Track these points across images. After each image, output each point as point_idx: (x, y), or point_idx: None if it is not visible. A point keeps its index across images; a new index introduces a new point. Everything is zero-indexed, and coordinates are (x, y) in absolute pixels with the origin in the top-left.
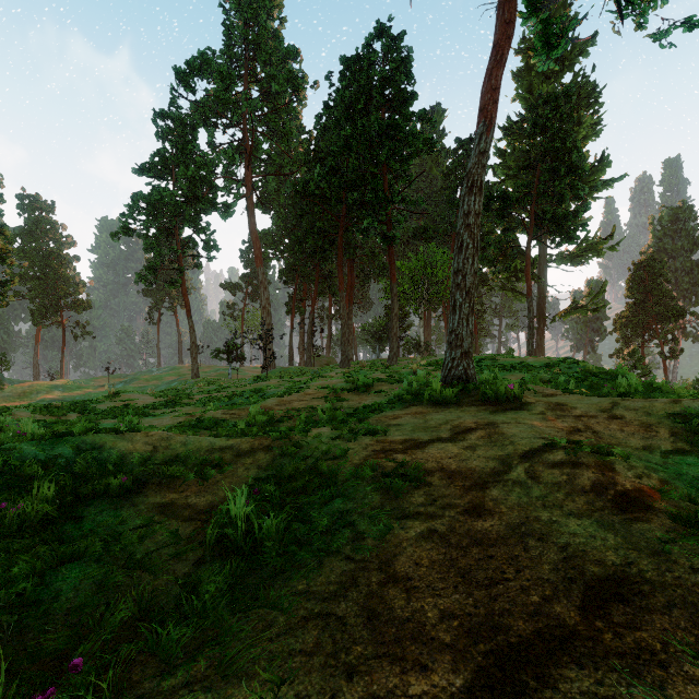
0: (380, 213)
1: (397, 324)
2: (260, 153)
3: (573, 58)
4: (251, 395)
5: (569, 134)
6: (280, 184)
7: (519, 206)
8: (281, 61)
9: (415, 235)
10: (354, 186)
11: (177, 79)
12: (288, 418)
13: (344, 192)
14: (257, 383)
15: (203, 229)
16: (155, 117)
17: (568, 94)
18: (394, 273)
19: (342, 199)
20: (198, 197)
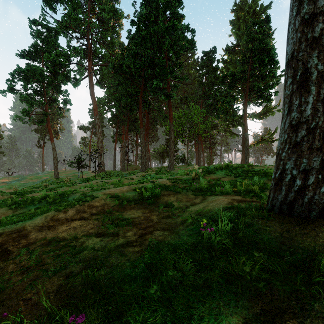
0: (164, 78)
1: (173, 147)
2: (97, 54)
3: (260, 14)
4: (56, 199)
5: (267, 43)
6: (109, 72)
7: (240, 82)
8: (109, 3)
9: (181, 101)
10: (148, 67)
11: (44, 1)
12: (3, 286)
13: (143, 72)
14: (82, 184)
15: (62, 92)
16: (30, 23)
17: (268, 19)
18: (172, 117)
19: (141, 75)
20: (58, 72)
